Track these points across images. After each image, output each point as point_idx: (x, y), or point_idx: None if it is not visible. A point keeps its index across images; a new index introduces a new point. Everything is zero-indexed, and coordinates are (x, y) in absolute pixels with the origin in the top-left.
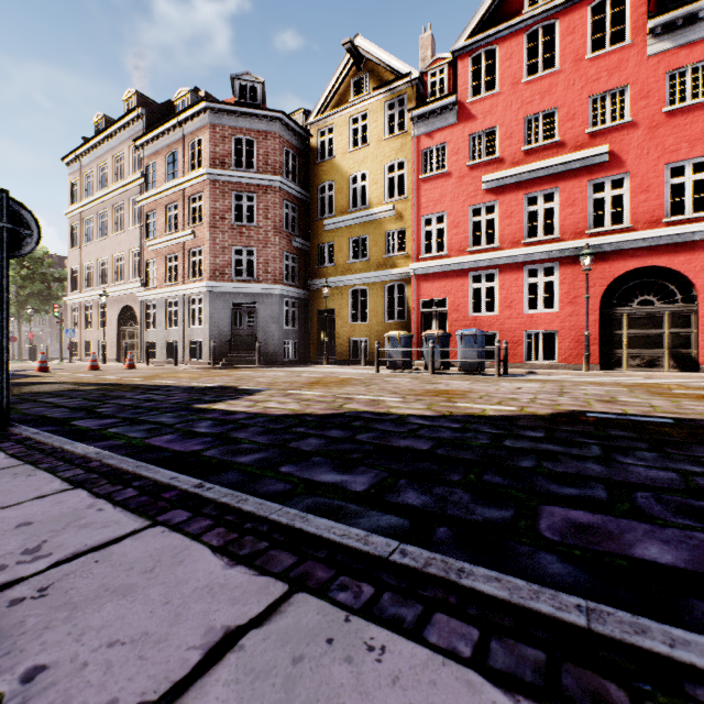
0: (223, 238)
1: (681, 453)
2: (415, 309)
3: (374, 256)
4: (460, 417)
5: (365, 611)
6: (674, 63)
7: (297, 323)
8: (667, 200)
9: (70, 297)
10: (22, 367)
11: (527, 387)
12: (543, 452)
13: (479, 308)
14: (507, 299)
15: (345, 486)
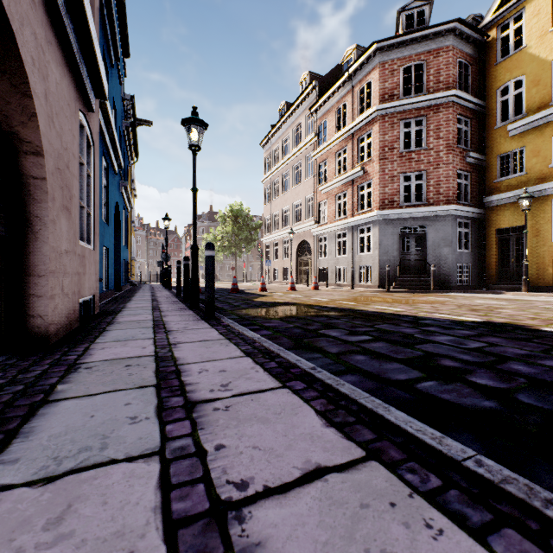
0: (392, 167)
1: None
2: None
3: None
4: None
5: None
6: None
7: (469, 245)
8: None
9: (265, 238)
10: (244, 287)
11: None
12: None
13: None
14: None
15: None
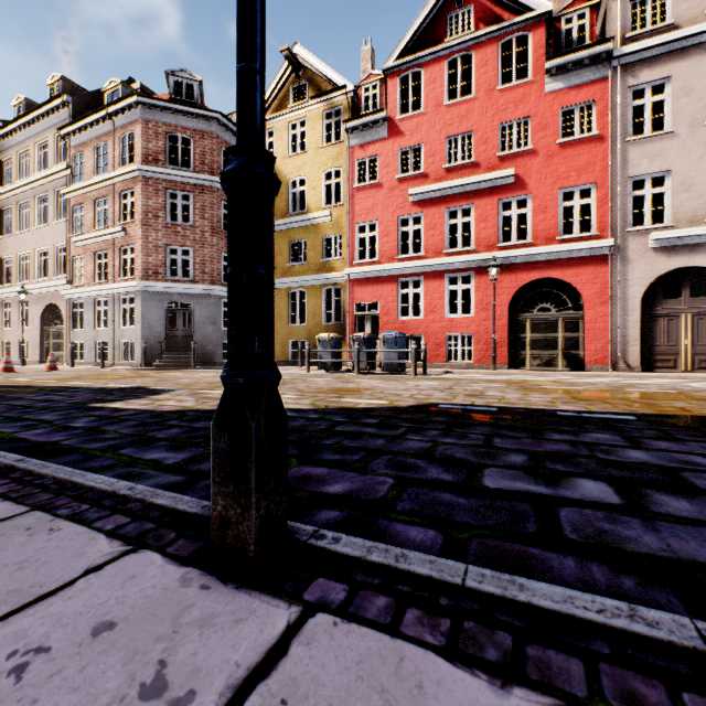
0: (157, 236)
1: (460, 431)
2: (349, 312)
3: (312, 260)
4: (329, 410)
5: (70, 516)
6: (566, 101)
7: None
8: (560, 221)
9: None
10: None
11: (425, 385)
12: (357, 433)
13: (418, 311)
14: (431, 304)
15: (163, 460)
